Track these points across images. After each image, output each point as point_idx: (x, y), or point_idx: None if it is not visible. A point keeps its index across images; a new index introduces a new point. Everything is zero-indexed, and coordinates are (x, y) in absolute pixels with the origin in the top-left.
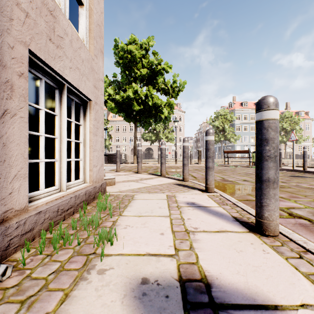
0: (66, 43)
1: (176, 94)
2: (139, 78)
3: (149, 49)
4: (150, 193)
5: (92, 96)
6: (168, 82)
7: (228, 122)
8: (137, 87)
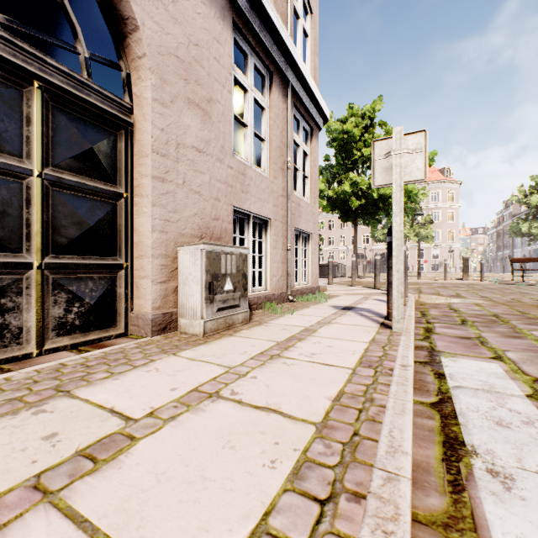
0: (302, 212)
1: None
2: (360, 160)
3: (374, 116)
4: (352, 295)
5: (312, 230)
6: None
7: None
8: (356, 177)
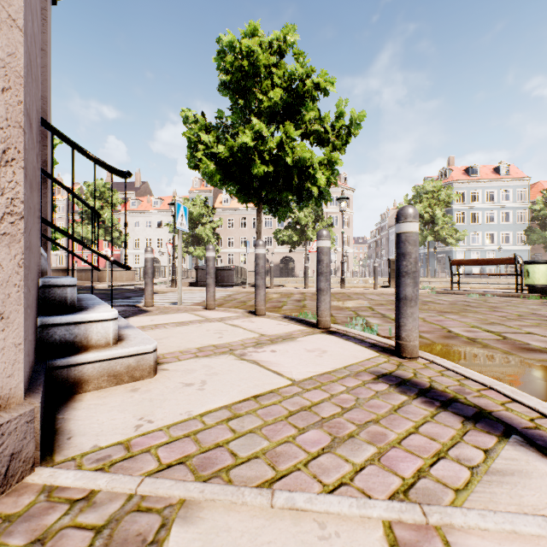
0: None
1: (344, 143)
2: (266, 113)
3: (286, 51)
4: (276, 489)
5: None
6: (325, 117)
7: (443, 206)
8: (261, 125)
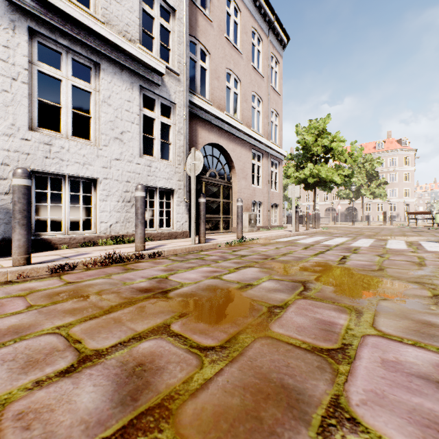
0: (274, 196)
1: (354, 160)
2: (316, 153)
3: (325, 127)
4: None
5: (279, 203)
6: (343, 152)
7: None
8: (311, 165)
